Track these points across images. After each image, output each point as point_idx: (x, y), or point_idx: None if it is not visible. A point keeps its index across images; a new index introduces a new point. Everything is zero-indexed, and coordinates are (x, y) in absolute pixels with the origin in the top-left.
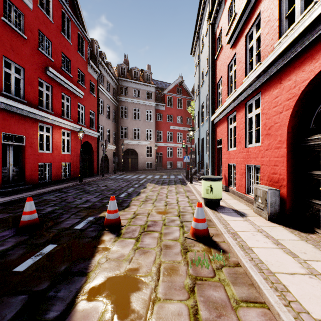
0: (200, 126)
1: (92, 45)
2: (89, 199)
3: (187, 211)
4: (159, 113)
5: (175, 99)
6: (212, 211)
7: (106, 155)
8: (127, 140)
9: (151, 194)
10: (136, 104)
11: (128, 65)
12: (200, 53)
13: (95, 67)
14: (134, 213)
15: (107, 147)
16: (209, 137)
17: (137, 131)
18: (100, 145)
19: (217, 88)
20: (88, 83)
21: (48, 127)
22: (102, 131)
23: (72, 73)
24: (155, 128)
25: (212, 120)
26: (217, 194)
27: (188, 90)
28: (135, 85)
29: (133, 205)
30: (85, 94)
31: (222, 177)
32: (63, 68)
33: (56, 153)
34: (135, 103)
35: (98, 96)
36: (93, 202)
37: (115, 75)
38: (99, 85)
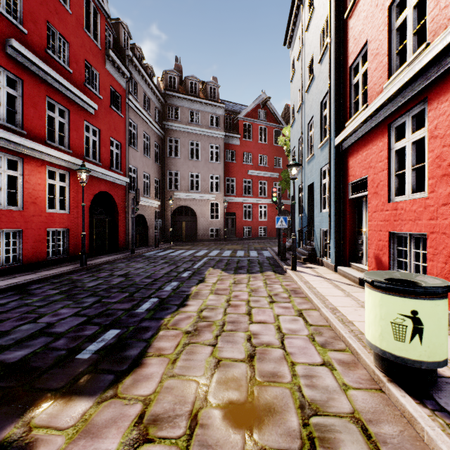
0: (304, 163)
1: (117, 31)
2: (55, 321)
3: (331, 402)
4: (231, 150)
5: (255, 127)
6: (443, 429)
7: (143, 216)
8: (178, 193)
9: (211, 304)
10: (194, 134)
11: (181, 74)
12: (306, 30)
13: (119, 65)
14: (141, 416)
15: (145, 203)
16: (330, 179)
17: (195, 178)
18: (130, 199)
19: (349, 75)
20: (107, 90)
21: (15, 160)
22: (134, 176)
23: (72, 67)
24: (224, 174)
25: (339, 142)
26: (440, 346)
27: (276, 114)
28: (192, 103)
29: (155, 355)
30: (101, 108)
31: (449, 283)
32: (50, 52)
33: (34, 210)
34: (191, 133)
35: (126, 116)
36: (53, 336)
37: (159, 89)
38: (129, 96)
